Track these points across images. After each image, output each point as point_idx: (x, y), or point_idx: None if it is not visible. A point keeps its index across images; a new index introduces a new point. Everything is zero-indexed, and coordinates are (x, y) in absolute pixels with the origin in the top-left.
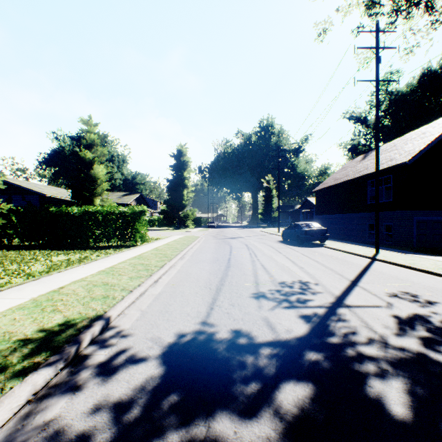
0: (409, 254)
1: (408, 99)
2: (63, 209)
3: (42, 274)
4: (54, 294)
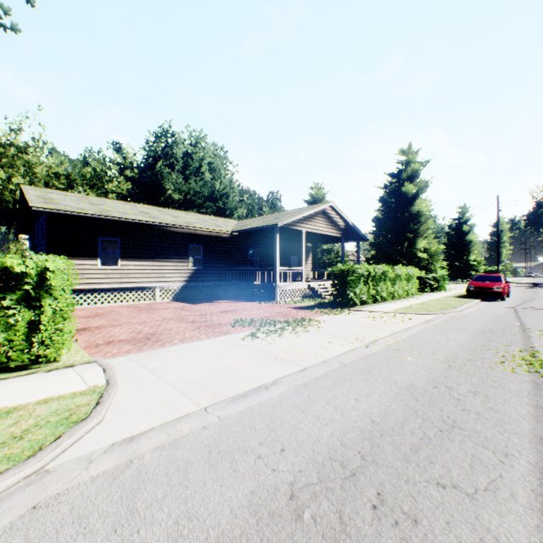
0: None
1: None
2: None
3: None
4: None
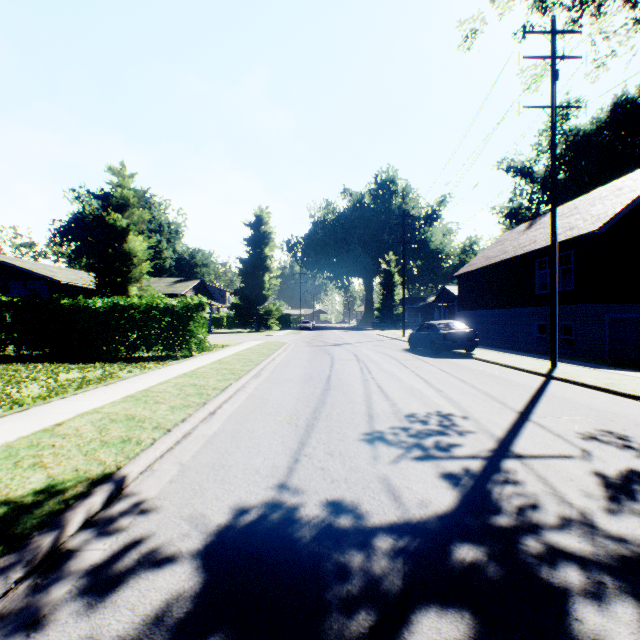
0: (602, 369)
1: (593, 142)
2: (81, 302)
3: (36, 401)
4: (44, 436)
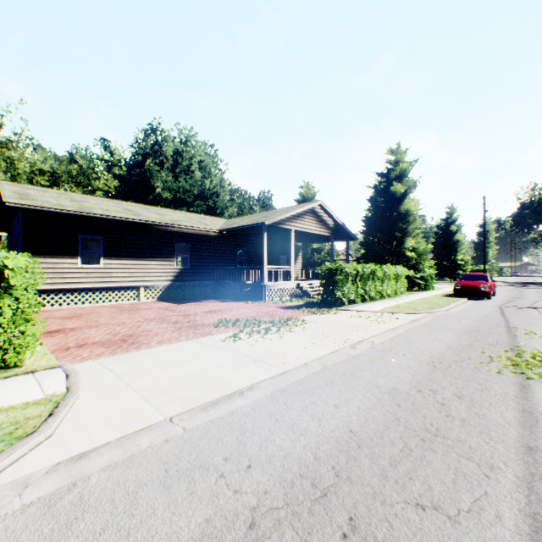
0: None
1: None
2: None
3: None
4: None
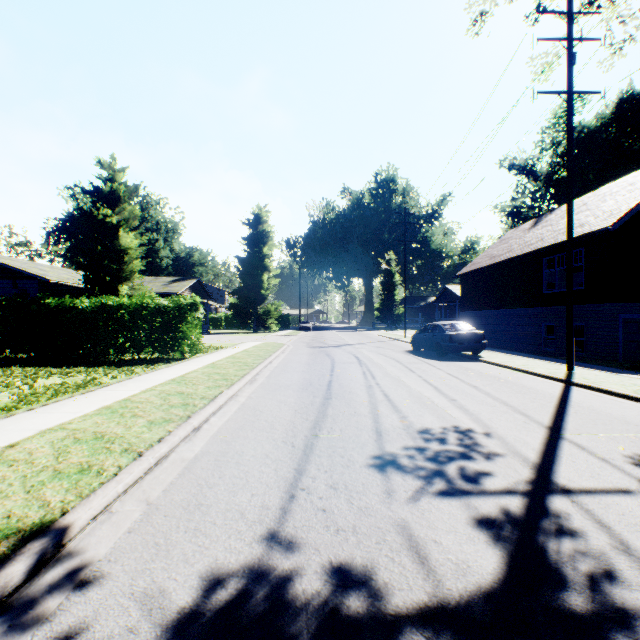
0: (623, 374)
1: (598, 138)
2: (67, 301)
3: None
4: None
